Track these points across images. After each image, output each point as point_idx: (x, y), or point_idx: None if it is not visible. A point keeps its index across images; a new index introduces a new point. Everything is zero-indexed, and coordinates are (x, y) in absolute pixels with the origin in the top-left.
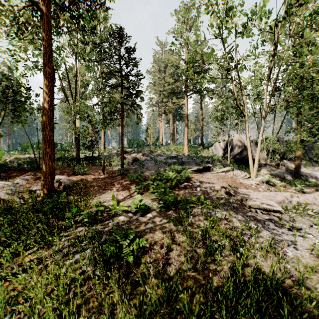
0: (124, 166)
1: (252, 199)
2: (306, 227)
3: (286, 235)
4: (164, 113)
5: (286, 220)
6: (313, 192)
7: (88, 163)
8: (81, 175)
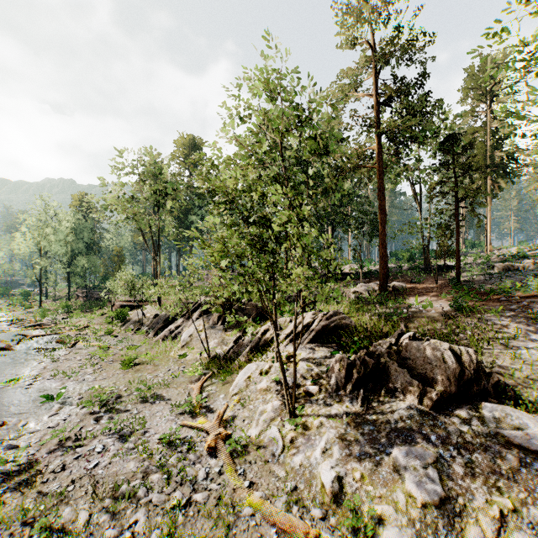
0: (475, 277)
1: None
2: None
3: None
4: None
5: None
6: None
7: (438, 273)
8: (416, 283)
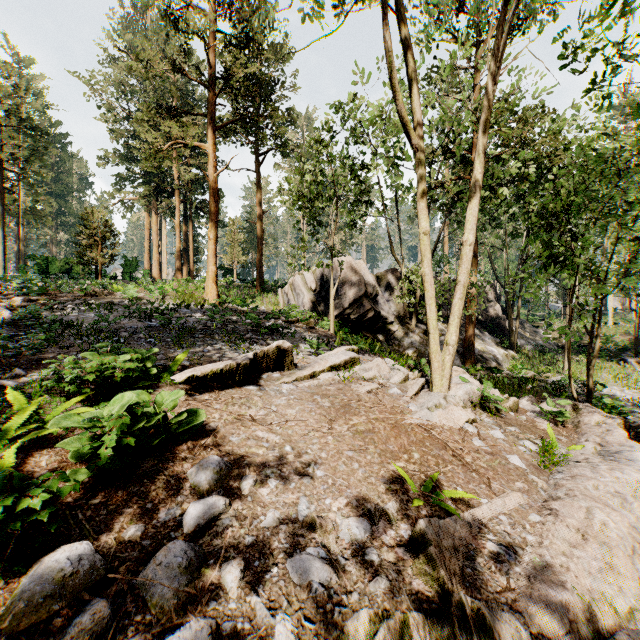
0: None
1: None
2: None
3: None
4: (158, 191)
5: None
6: (571, 414)
7: None
8: None
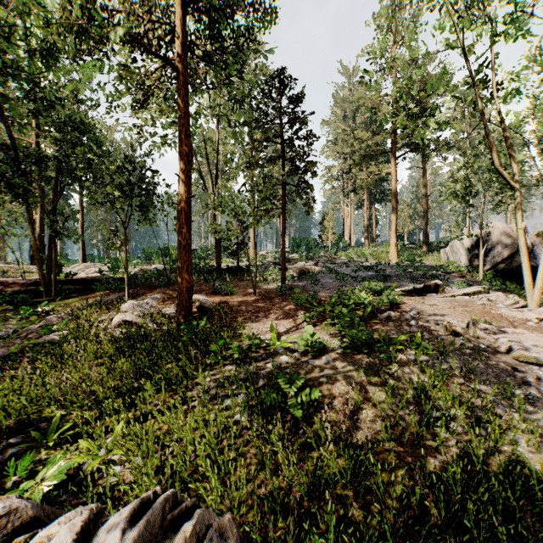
0: (285, 282)
1: (523, 345)
2: None
3: None
4: (353, 191)
5: None
6: None
7: (232, 277)
8: (224, 295)
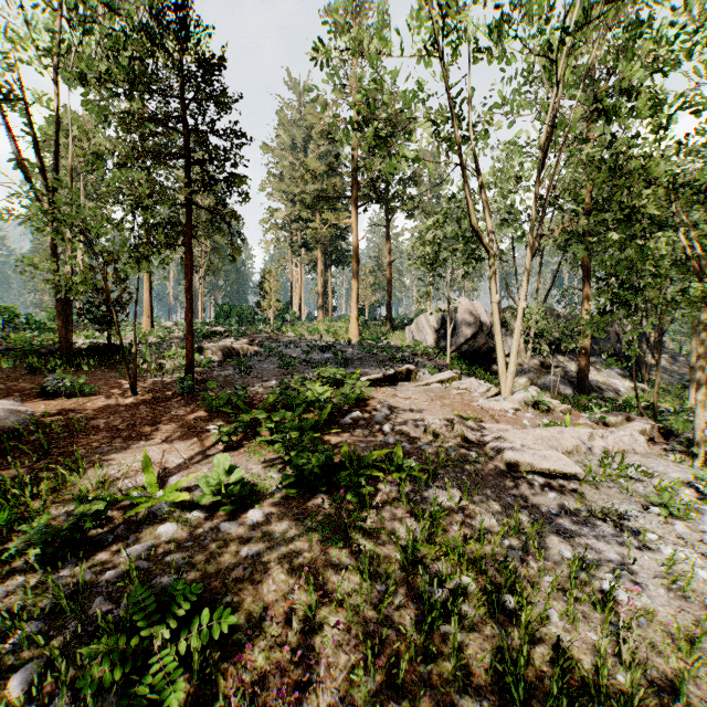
0: (197, 371)
1: (516, 448)
2: (639, 513)
3: (602, 539)
4: (304, 246)
5: (592, 497)
6: (623, 422)
7: (97, 362)
8: (66, 398)
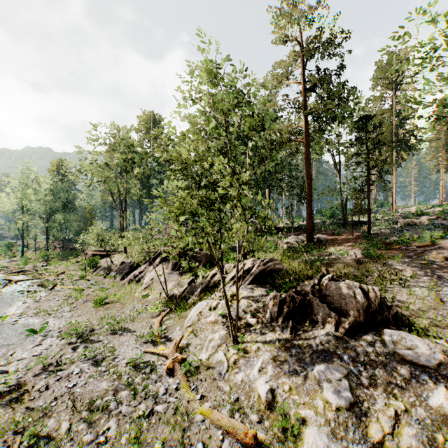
0: (383, 231)
1: None
2: None
3: None
4: None
5: None
6: None
7: (353, 227)
8: (336, 236)
